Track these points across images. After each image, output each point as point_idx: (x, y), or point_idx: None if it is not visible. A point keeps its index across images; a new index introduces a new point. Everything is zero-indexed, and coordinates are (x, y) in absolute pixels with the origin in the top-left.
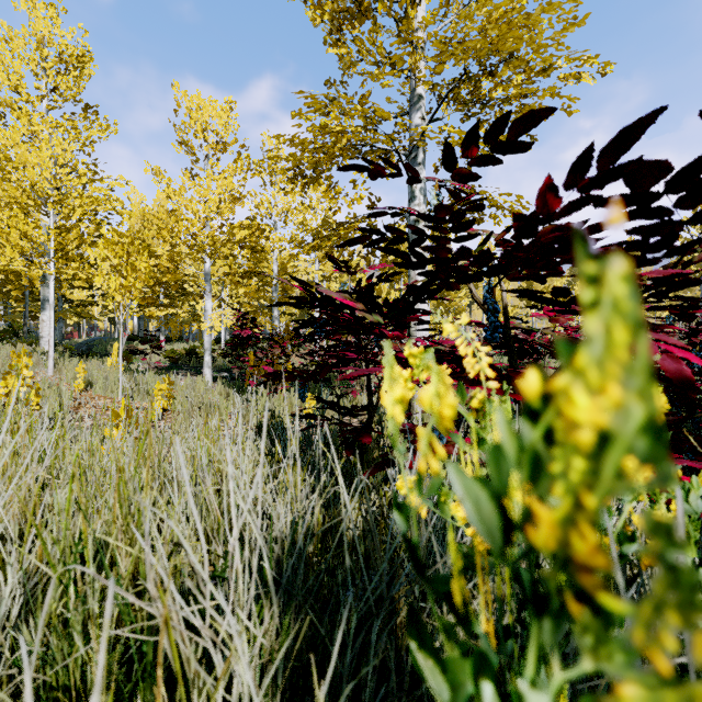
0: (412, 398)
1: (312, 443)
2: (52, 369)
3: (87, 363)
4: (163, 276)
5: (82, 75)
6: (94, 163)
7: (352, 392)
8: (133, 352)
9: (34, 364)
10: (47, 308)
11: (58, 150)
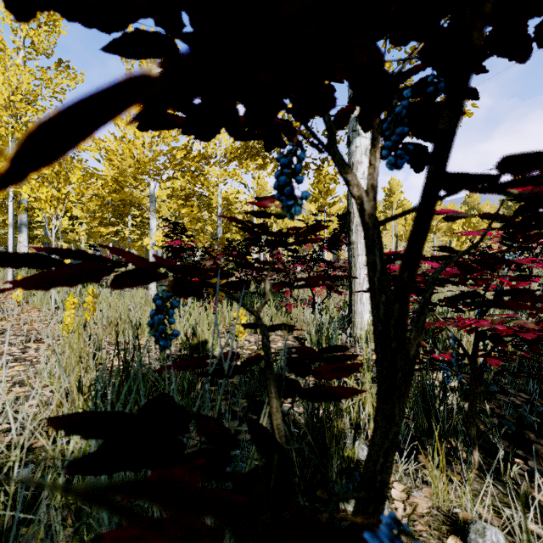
0: (353, 313)
1: None
2: None
3: None
4: (108, 196)
5: (53, 31)
6: None
7: (286, 305)
8: None
9: None
10: (23, 231)
11: (14, 81)
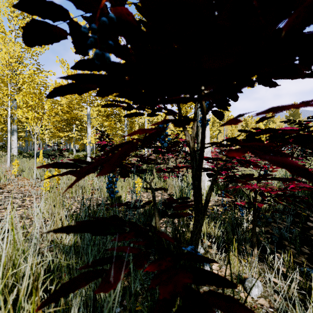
0: None
1: (120, 252)
2: (9, 163)
3: (27, 160)
4: (64, 115)
5: None
6: (38, 65)
7: (163, 176)
8: (47, 155)
9: (1, 161)
10: (15, 134)
11: (11, 50)
